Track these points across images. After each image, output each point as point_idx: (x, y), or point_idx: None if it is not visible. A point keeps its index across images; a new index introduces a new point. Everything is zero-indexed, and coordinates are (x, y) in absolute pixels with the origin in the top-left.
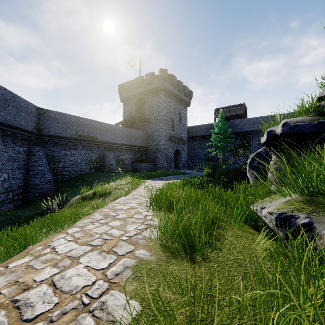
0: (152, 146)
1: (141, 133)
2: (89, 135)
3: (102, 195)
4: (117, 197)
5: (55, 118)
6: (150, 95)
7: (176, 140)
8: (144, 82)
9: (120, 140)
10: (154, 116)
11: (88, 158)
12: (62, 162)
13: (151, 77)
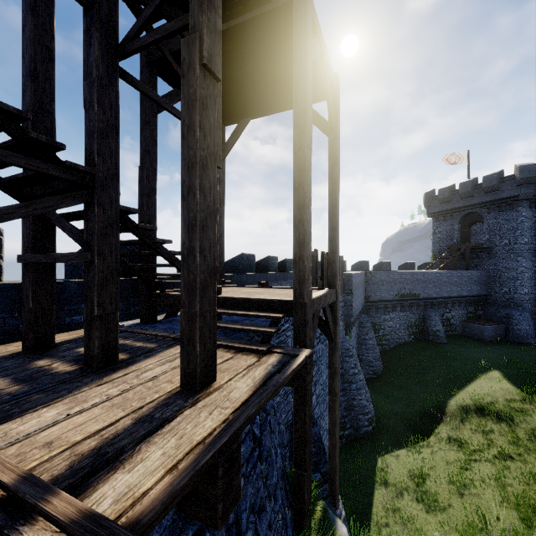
0: (497, 294)
1: (477, 273)
2: (410, 293)
3: (498, 416)
4: (532, 430)
5: (377, 280)
6: (493, 208)
7: None
8: (482, 189)
9: (446, 291)
10: (503, 243)
11: (406, 322)
12: (381, 329)
13: (497, 181)
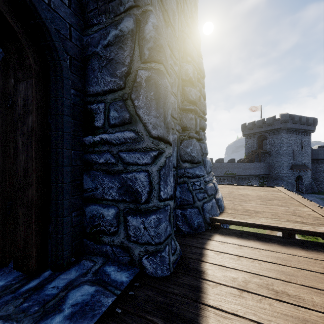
0: (273, 174)
1: (264, 164)
2: (231, 173)
3: None
4: None
5: (216, 167)
6: (271, 133)
7: (297, 168)
8: (266, 124)
9: (248, 172)
10: (275, 150)
11: None
12: None
13: (272, 120)
